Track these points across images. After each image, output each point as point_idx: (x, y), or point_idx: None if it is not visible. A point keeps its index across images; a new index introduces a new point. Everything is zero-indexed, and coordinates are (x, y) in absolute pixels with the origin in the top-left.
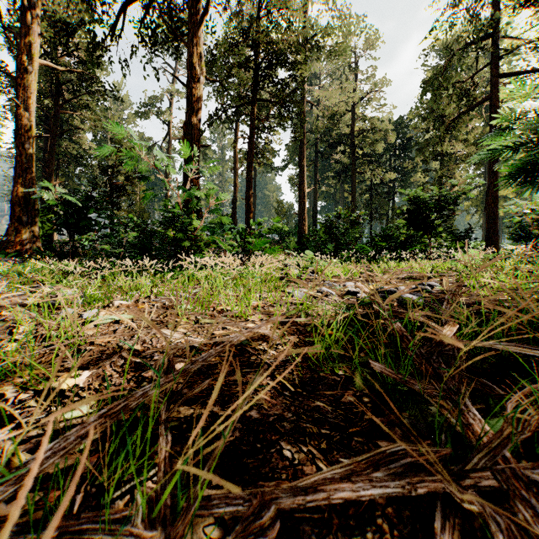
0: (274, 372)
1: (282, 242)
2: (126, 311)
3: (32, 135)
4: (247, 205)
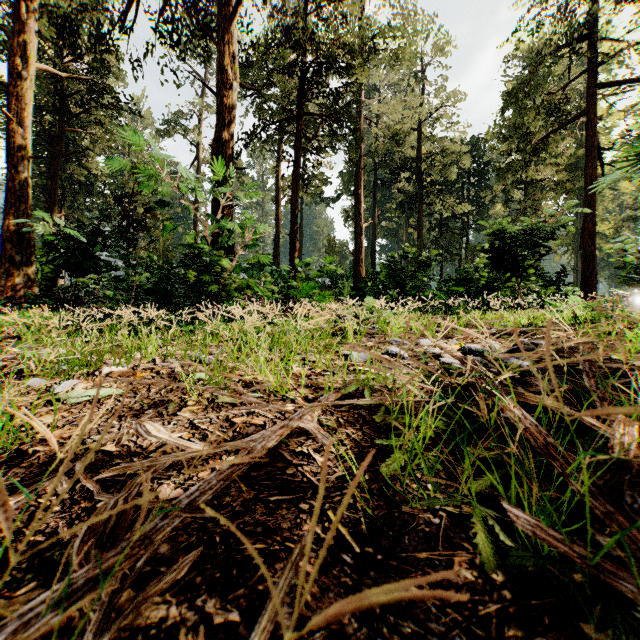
0: (323, 504)
1: (334, 287)
2: (117, 382)
3: (27, 155)
4: (291, 242)
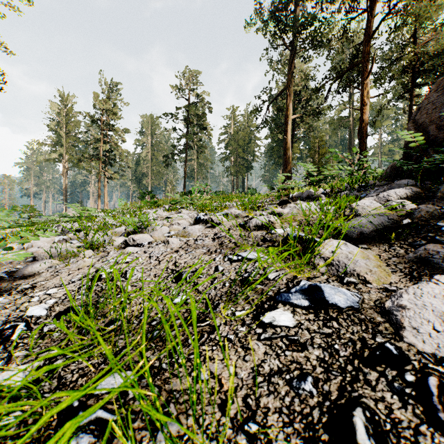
0: None
1: None
2: None
3: (289, 149)
4: None
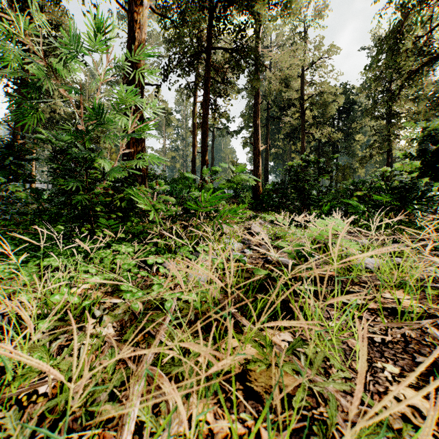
0: None
1: (237, 197)
2: None
3: None
4: (202, 159)
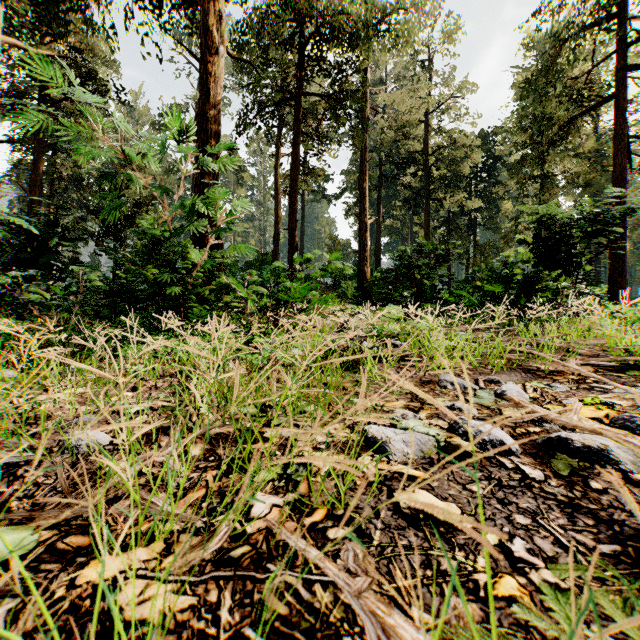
0: None
1: (337, 287)
2: None
3: None
4: (290, 238)
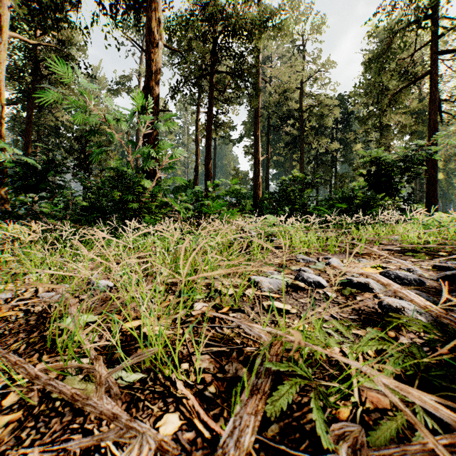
0: None
1: (239, 204)
2: None
3: (1, 102)
4: (206, 170)
